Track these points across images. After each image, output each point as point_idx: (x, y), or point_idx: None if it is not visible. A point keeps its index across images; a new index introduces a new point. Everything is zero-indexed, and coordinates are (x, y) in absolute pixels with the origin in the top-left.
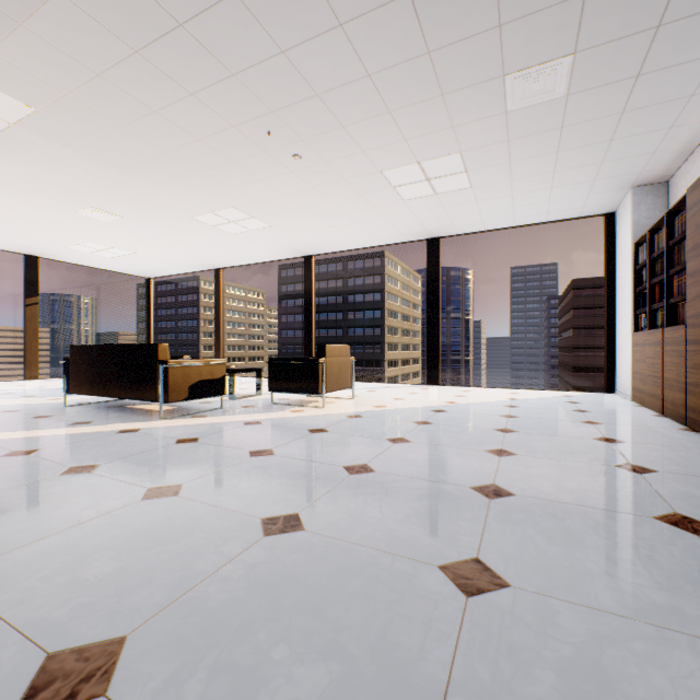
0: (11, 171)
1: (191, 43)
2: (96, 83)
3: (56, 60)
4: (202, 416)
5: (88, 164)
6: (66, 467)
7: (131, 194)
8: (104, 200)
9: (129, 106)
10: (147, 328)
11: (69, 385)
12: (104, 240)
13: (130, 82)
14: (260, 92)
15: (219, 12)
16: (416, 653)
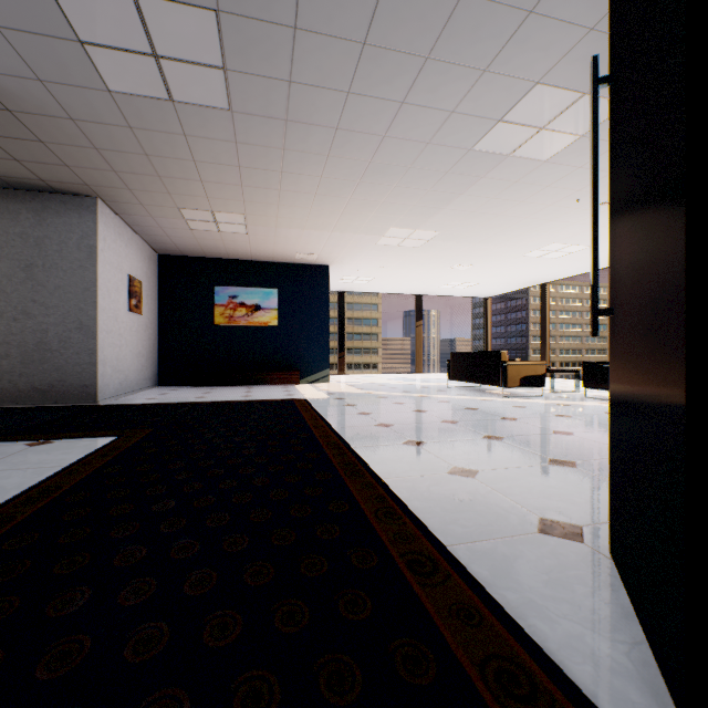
0: (422, 258)
1: (521, 185)
2: (470, 215)
3: (454, 214)
4: (528, 398)
5: (459, 246)
6: (465, 407)
7: (481, 253)
8: (464, 259)
9: (485, 217)
10: (484, 337)
11: (449, 375)
12: (460, 279)
13: (487, 209)
14: (567, 186)
15: (536, 170)
16: (596, 455)
